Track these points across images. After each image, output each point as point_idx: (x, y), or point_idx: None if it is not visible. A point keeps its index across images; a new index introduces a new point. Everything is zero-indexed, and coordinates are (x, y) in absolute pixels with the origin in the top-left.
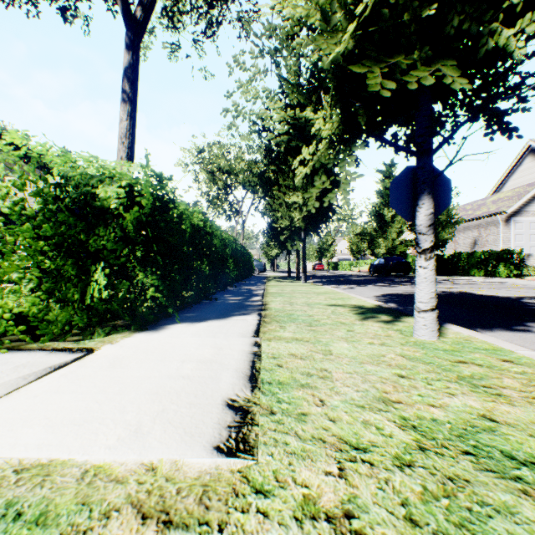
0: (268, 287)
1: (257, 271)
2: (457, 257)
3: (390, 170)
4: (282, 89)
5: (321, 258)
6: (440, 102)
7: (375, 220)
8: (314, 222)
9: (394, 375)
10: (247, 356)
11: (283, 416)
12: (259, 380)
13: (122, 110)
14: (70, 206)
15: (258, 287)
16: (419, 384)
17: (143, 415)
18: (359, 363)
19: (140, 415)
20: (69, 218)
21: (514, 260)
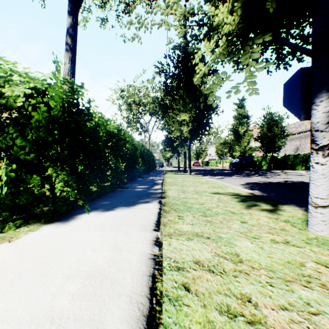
0: (166, 178)
1: (158, 166)
2: (286, 157)
3: (242, 103)
4: None
5: (198, 159)
6: None
7: (233, 134)
8: (197, 134)
9: None
10: (147, 265)
11: None
12: None
13: (65, 57)
14: None
15: (159, 177)
16: None
17: None
18: (283, 281)
19: None
20: None
21: None
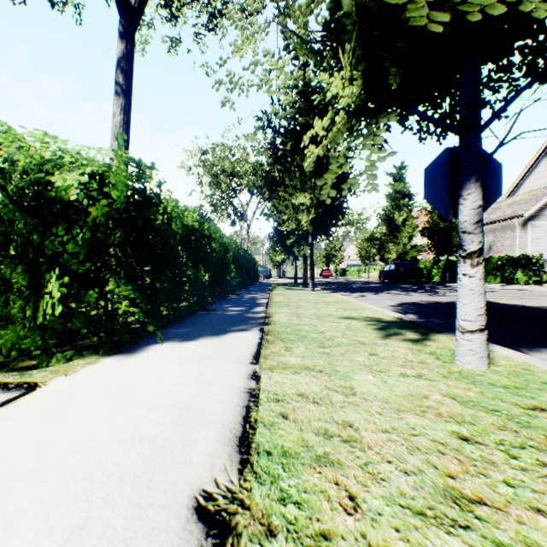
0: (273, 296)
1: (263, 277)
2: None
3: (401, 172)
4: (287, 48)
5: (328, 264)
6: (493, 62)
7: (385, 224)
8: (323, 225)
9: (453, 436)
10: (241, 397)
11: (289, 543)
12: (253, 447)
13: (115, 104)
14: (15, 197)
15: (263, 295)
16: (496, 455)
17: (43, 540)
18: (395, 410)
19: (38, 537)
20: (15, 212)
21: (533, 266)
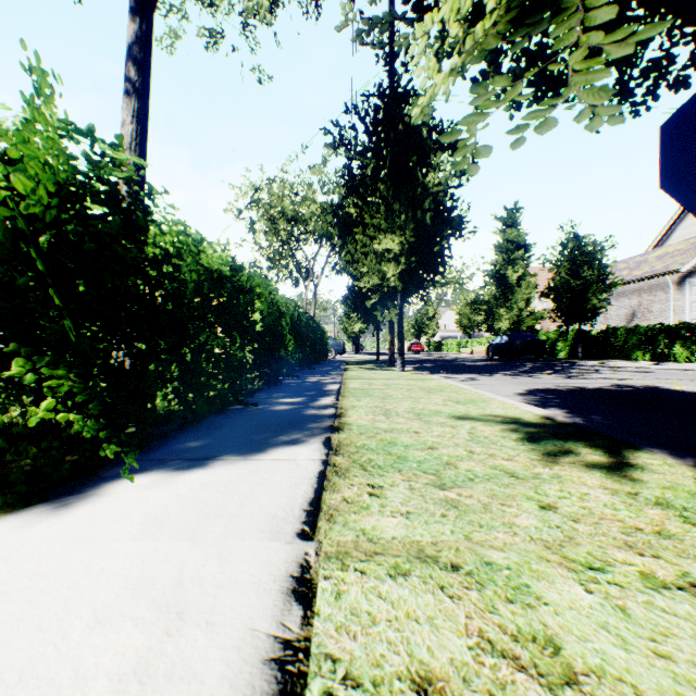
0: (348, 379)
1: (334, 353)
2: (610, 333)
3: (514, 216)
4: None
5: (419, 336)
6: None
7: (495, 283)
8: (417, 280)
9: None
10: None
11: None
12: None
13: (125, 108)
14: None
15: (333, 377)
16: None
17: None
18: None
19: None
20: None
21: None
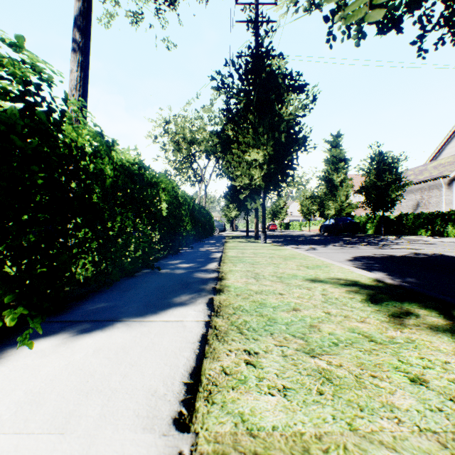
0: (227, 249)
1: (218, 230)
2: (403, 217)
3: (337, 140)
4: None
5: (274, 219)
6: None
7: (325, 184)
8: (275, 181)
9: None
10: None
11: None
12: None
13: (72, 61)
14: None
15: (216, 248)
16: None
17: None
18: None
19: None
20: None
21: None
